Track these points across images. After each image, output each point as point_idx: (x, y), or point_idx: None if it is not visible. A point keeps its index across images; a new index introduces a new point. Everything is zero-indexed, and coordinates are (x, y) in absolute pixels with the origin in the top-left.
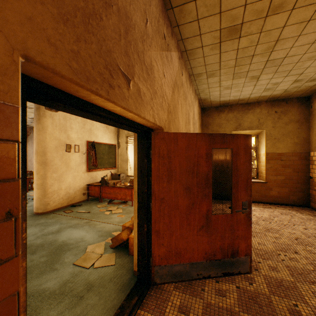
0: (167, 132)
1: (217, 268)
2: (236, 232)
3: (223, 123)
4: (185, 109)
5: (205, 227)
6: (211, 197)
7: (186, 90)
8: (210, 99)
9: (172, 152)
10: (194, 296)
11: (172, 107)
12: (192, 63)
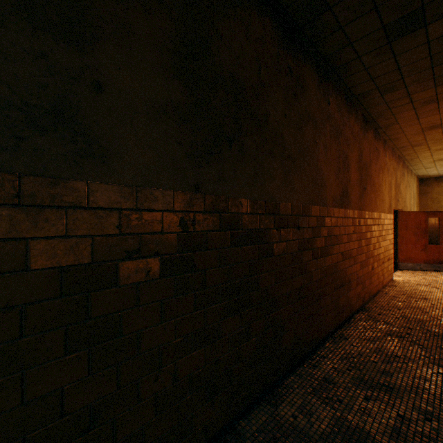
0: (404, 211)
1: (430, 267)
2: (441, 253)
3: (442, 191)
4: (408, 193)
5: (424, 250)
6: (426, 238)
7: (409, 182)
8: (427, 175)
9: (407, 219)
10: (418, 273)
11: (404, 198)
12: (414, 167)
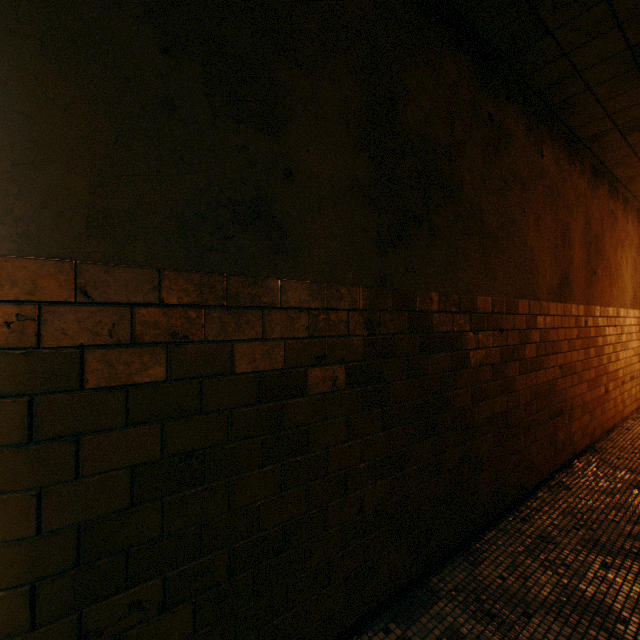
0: None
1: None
2: None
3: None
4: None
5: None
6: None
7: None
8: None
9: None
10: None
11: None
12: None
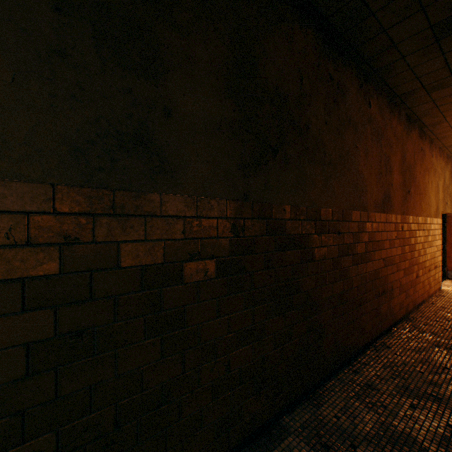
0: None
1: None
2: None
3: None
4: None
5: None
6: None
7: None
8: None
9: None
10: None
11: None
12: None
